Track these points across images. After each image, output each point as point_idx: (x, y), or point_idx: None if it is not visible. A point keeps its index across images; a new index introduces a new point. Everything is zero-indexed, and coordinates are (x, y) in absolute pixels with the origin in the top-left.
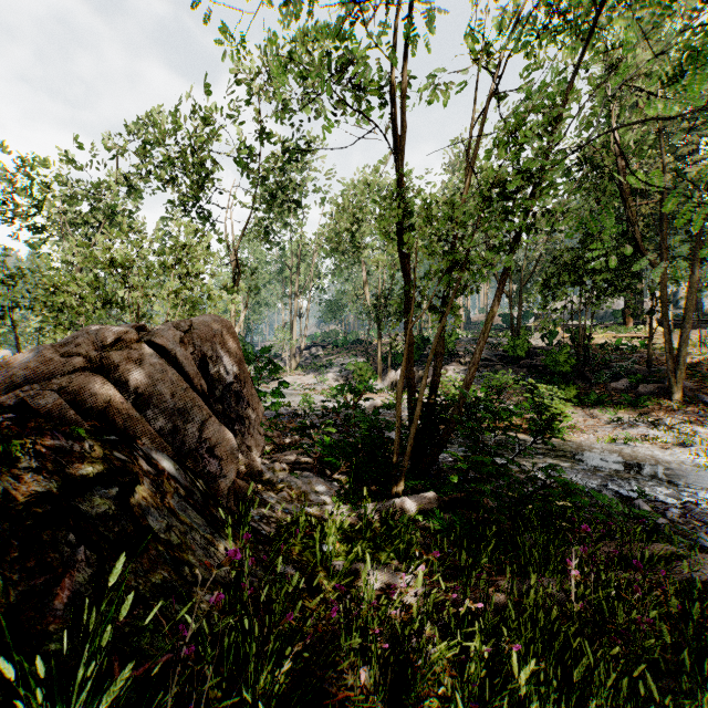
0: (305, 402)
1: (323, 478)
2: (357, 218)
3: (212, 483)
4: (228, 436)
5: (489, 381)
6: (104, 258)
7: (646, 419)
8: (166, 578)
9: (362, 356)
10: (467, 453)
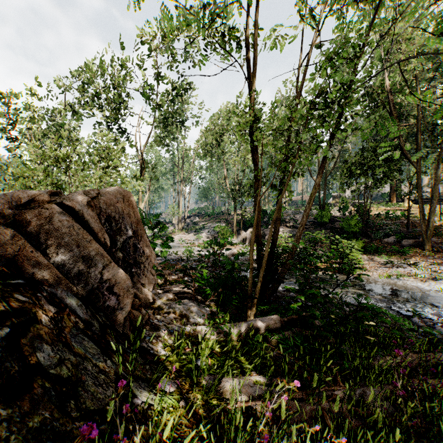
0: (187, 251)
1: (198, 304)
2: (221, 133)
3: (111, 315)
4: (125, 277)
5: (307, 237)
6: (52, 155)
7: (409, 262)
8: (46, 418)
9: (224, 222)
10: (294, 285)
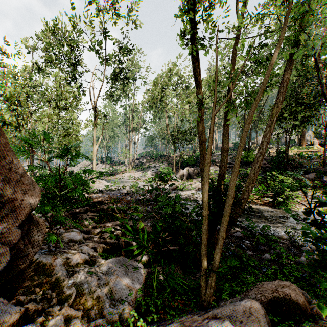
0: (133, 186)
1: (127, 267)
2: (163, 88)
3: None
4: None
5: (241, 173)
6: None
7: None
8: None
9: (165, 163)
10: None
